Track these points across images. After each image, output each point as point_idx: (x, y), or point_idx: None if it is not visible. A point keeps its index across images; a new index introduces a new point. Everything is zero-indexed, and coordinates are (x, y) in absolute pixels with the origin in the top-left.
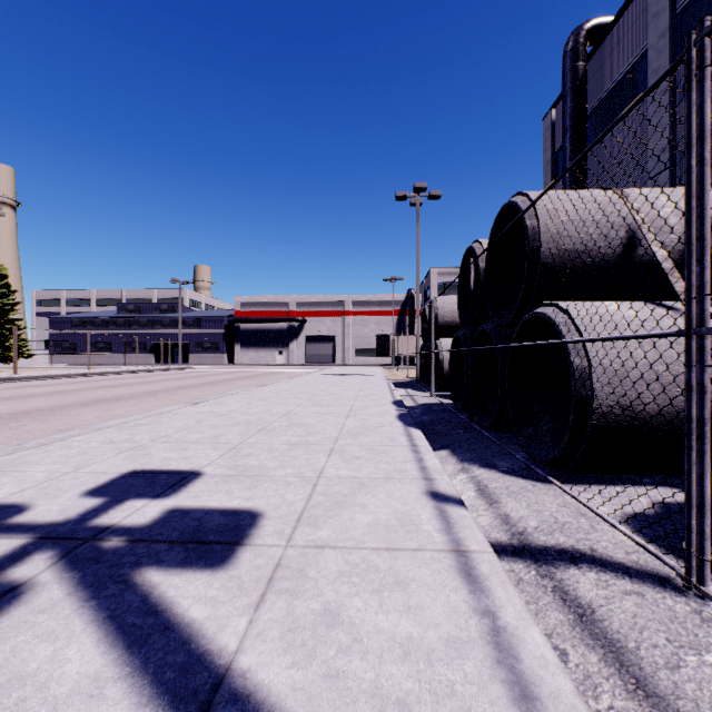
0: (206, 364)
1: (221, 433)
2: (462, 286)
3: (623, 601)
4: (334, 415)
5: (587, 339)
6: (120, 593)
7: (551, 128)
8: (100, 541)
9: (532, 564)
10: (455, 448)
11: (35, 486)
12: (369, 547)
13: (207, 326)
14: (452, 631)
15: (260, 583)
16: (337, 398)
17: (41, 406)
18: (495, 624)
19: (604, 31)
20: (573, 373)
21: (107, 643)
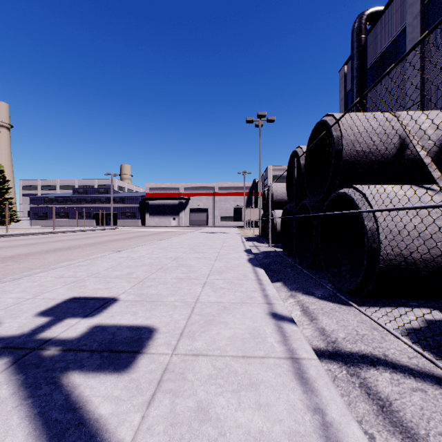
0: (127, 226)
1: (133, 271)
2: (289, 176)
3: (412, 396)
4: (207, 259)
5: (378, 210)
6: (50, 393)
7: (344, 77)
8: (42, 350)
9: (343, 365)
10: (286, 281)
11: (4, 309)
12: (230, 355)
13: (128, 202)
14: (292, 426)
15: (152, 384)
16: (209, 248)
17: (21, 253)
18: (324, 420)
19: (378, 16)
20: (366, 232)
21: (34, 436)
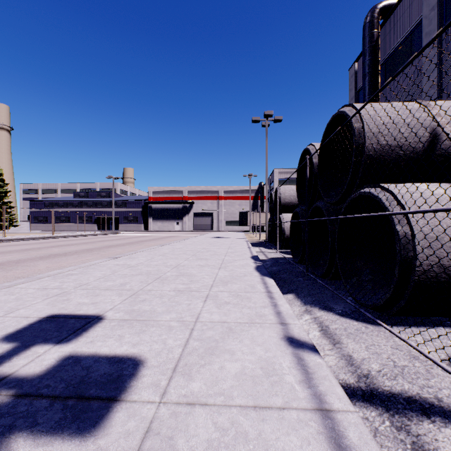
0: (130, 230)
1: (128, 281)
2: (299, 177)
3: None
4: (210, 267)
5: (419, 211)
6: None
7: (354, 75)
8: None
9: (384, 412)
10: (298, 293)
11: None
12: (238, 405)
13: (131, 206)
14: None
15: None
16: (213, 254)
17: (12, 259)
18: None
19: (391, 9)
20: (398, 238)
21: None
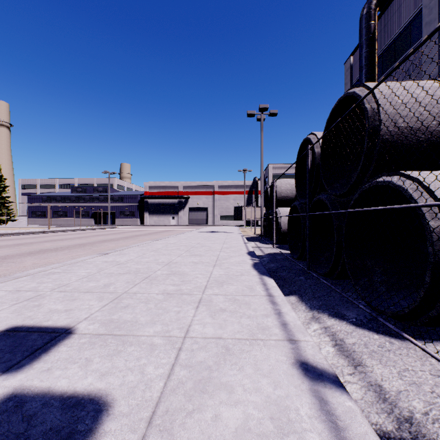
0: (126, 225)
1: (113, 281)
2: (298, 169)
3: None
4: (204, 264)
5: None
6: None
7: (350, 69)
8: None
9: None
10: (302, 295)
11: None
12: None
13: (127, 201)
14: None
15: None
16: (208, 250)
17: None
18: None
19: (389, 0)
20: (430, 235)
21: None
